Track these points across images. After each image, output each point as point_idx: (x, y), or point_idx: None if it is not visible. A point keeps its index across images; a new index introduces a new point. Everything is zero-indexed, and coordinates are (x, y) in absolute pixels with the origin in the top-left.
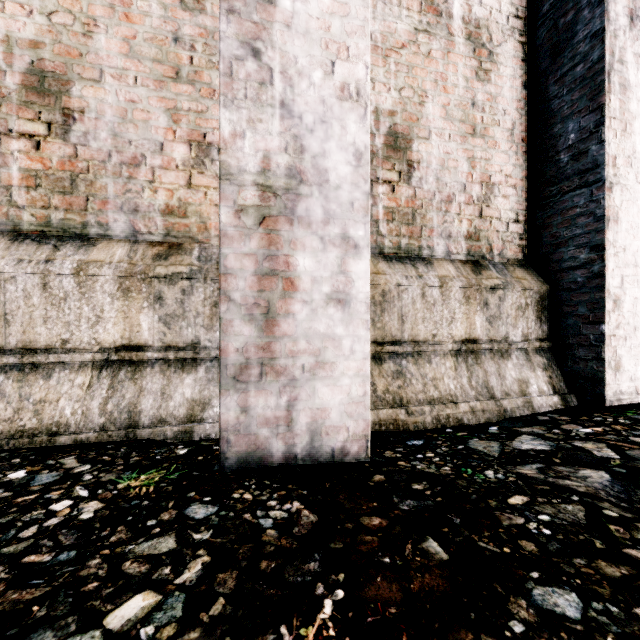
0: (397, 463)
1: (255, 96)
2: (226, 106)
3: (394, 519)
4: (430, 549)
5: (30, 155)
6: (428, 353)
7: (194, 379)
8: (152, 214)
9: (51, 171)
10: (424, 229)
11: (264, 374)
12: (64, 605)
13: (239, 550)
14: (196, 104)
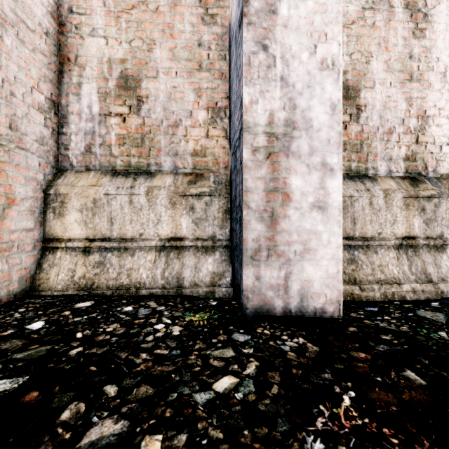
0: (363, 322)
1: (264, 75)
2: (246, 84)
3: (375, 355)
4: (410, 376)
5: (120, 126)
6: (374, 246)
7: (213, 259)
8: (185, 156)
9: (131, 134)
10: (369, 155)
11: (270, 256)
12: (187, 376)
13: (275, 361)
14: (211, 84)
